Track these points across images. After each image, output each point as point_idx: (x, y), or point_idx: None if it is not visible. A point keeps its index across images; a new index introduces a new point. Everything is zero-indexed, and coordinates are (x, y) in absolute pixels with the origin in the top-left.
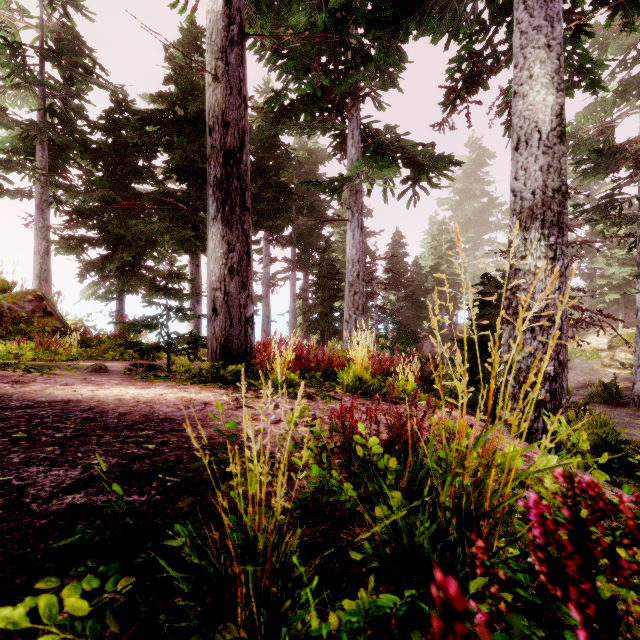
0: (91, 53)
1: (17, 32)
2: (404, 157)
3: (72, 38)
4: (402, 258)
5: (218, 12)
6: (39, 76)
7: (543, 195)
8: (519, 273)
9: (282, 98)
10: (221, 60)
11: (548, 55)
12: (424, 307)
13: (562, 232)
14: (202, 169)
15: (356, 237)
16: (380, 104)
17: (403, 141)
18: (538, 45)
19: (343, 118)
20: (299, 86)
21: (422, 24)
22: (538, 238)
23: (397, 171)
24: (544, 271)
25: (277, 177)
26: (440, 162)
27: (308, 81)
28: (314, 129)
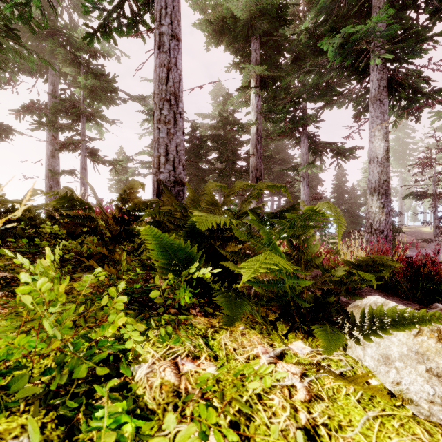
0: None
1: None
2: (330, 150)
3: None
4: (344, 183)
5: (254, 133)
6: None
7: (379, 183)
8: (370, 213)
9: (271, 135)
10: (255, 148)
11: (381, 127)
12: (358, 216)
13: (387, 197)
14: (233, 159)
15: (305, 189)
16: (317, 127)
17: (328, 145)
18: (377, 124)
19: (299, 131)
20: (278, 129)
21: (332, 106)
22: (376, 200)
23: (326, 157)
24: (378, 213)
25: (265, 152)
26: (349, 151)
27: (282, 127)
28: (285, 138)
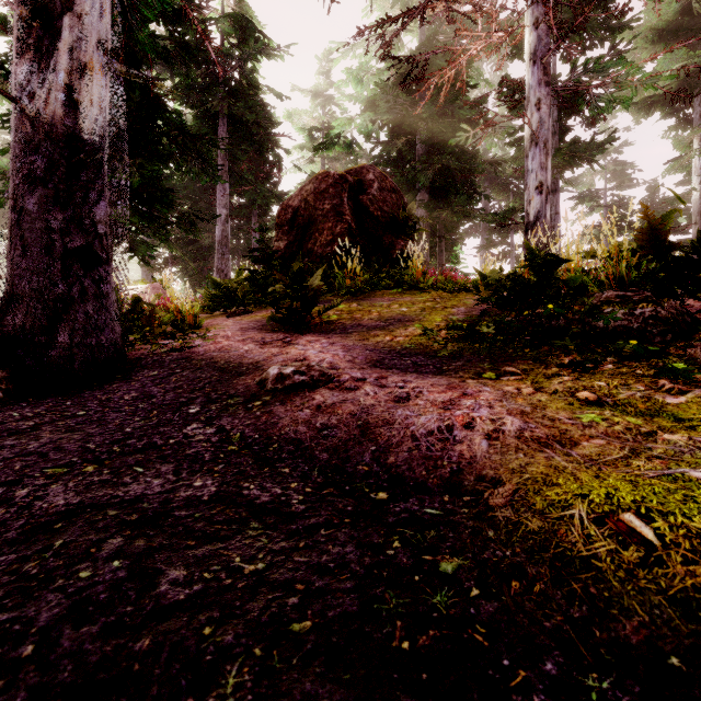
0: (632, 165)
1: (593, 181)
2: None
3: (621, 165)
4: None
5: (696, 199)
6: (604, 198)
7: None
8: None
9: None
10: (698, 216)
11: None
12: None
13: None
14: None
15: None
16: None
17: None
18: None
19: None
20: None
21: None
22: None
23: None
24: None
25: None
26: None
27: None
28: None
